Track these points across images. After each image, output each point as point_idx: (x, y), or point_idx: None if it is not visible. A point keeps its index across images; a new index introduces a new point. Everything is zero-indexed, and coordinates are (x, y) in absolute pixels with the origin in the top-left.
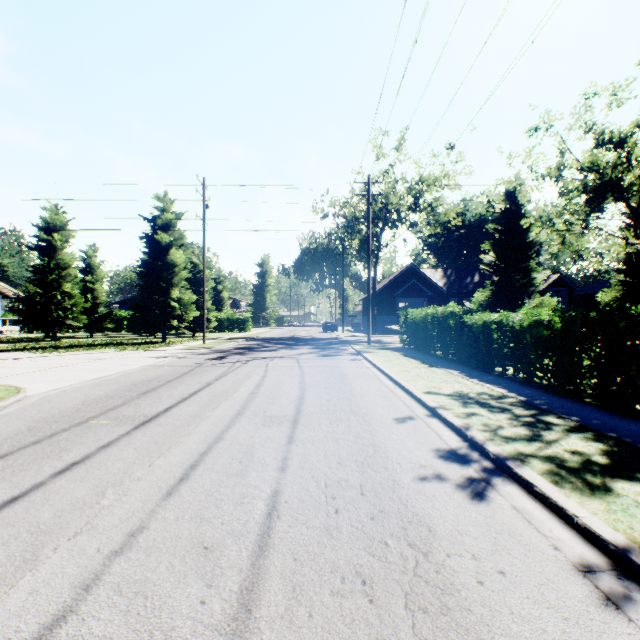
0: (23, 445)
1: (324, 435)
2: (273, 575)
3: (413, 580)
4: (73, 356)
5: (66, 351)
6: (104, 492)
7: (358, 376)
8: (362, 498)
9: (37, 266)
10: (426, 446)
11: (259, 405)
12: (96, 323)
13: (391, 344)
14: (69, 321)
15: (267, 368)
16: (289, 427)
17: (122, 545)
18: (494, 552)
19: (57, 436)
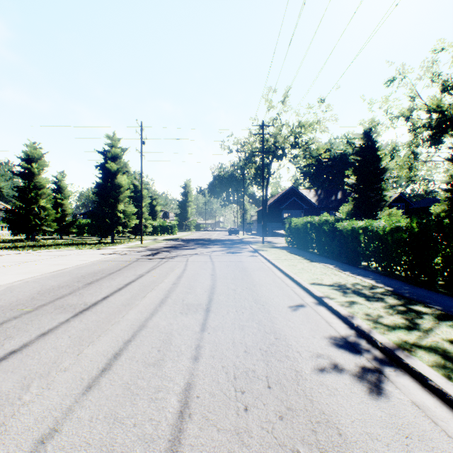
0: None
1: (232, 322)
2: None
3: None
4: (43, 253)
5: (39, 249)
6: (29, 385)
7: (256, 269)
8: (269, 392)
9: (20, 187)
10: (319, 333)
11: (179, 294)
12: (64, 228)
13: (279, 244)
14: (44, 227)
15: (187, 263)
16: (202, 315)
17: None
18: None
19: (7, 323)
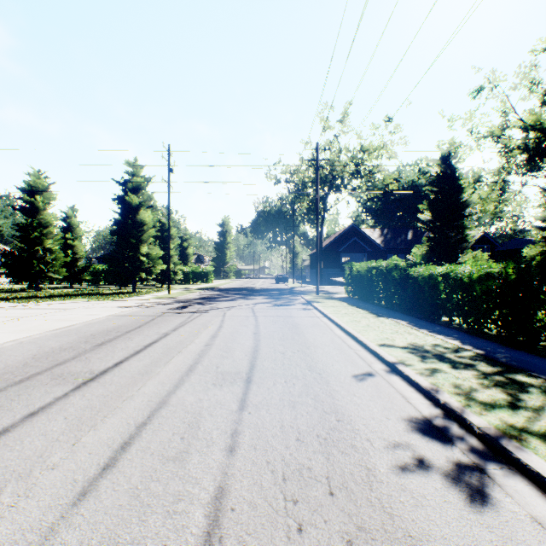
0: None
1: (280, 398)
2: None
3: None
4: (47, 306)
5: (42, 301)
6: (0, 491)
7: (310, 326)
8: (332, 502)
9: (21, 225)
10: (395, 413)
11: (212, 359)
12: (75, 275)
13: (337, 294)
14: (50, 274)
15: (224, 318)
16: (242, 387)
17: None
18: None
19: None
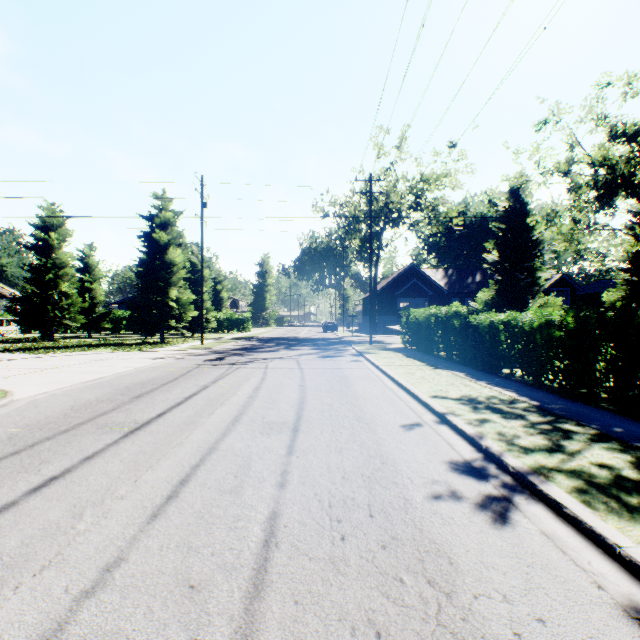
0: (0, 456)
1: (327, 444)
2: (270, 625)
3: (437, 632)
4: (68, 357)
5: (61, 352)
6: (81, 514)
7: (360, 378)
8: (371, 521)
9: (33, 265)
10: (438, 457)
11: (257, 410)
12: (94, 323)
13: (393, 345)
14: (66, 321)
15: (266, 370)
16: (289, 435)
17: (94, 583)
18: (528, 592)
19: (39, 446)
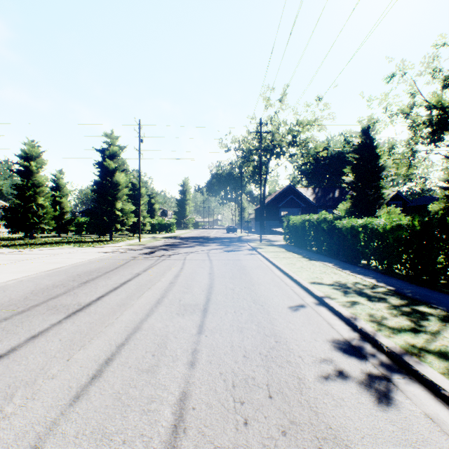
0: None
1: (230, 324)
2: None
3: None
4: (40, 251)
5: (36, 247)
6: (13, 395)
7: (255, 268)
8: (270, 403)
9: (18, 185)
10: (321, 336)
11: (176, 294)
12: (63, 226)
13: (277, 242)
14: (42, 225)
15: (185, 261)
16: (200, 316)
17: None
18: None
19: None
